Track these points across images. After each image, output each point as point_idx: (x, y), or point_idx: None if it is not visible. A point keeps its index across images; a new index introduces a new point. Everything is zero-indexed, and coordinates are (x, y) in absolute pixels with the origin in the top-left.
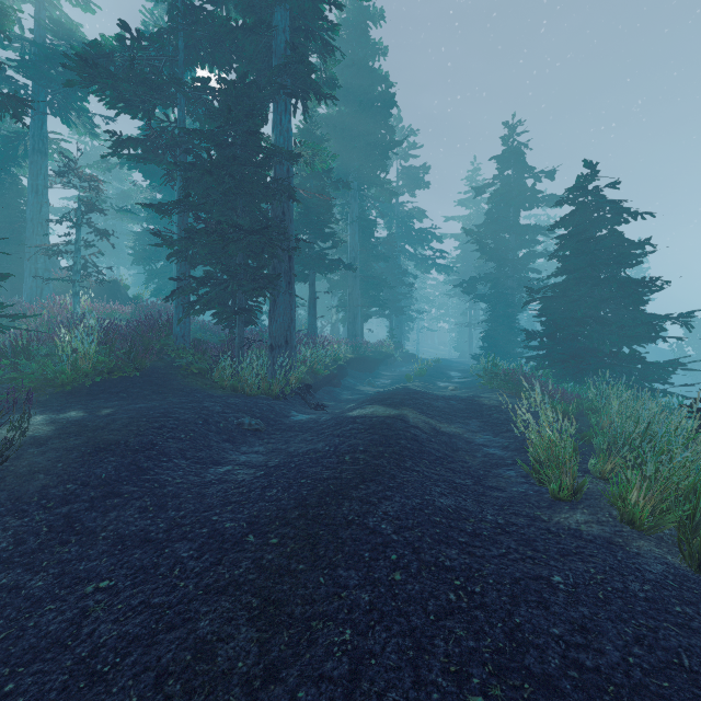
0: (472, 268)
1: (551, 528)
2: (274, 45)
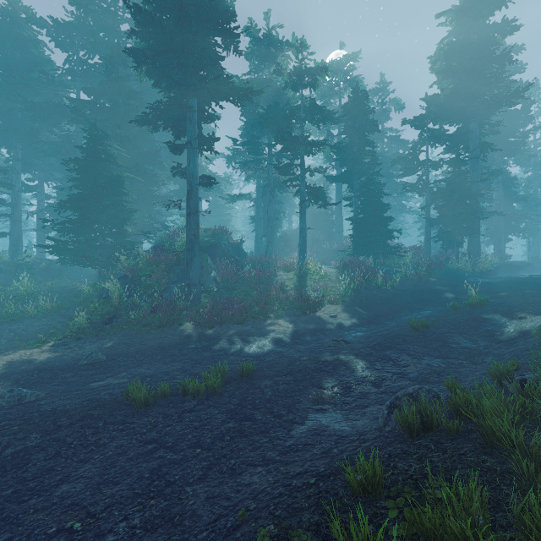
0: None
1: None
2: (470, 136)
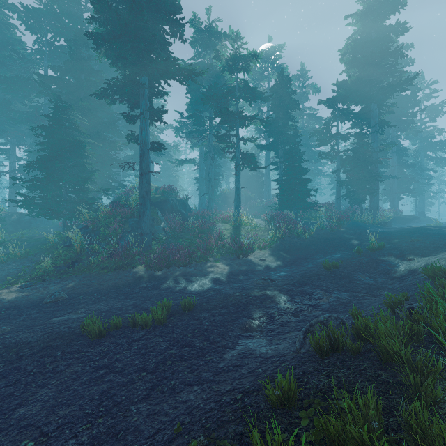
0: None
1: None
2: (371, 114)
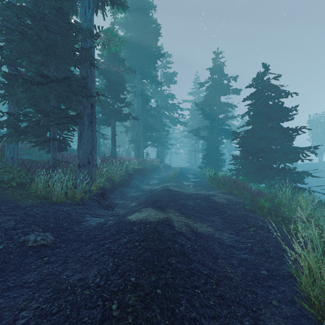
0: (196, 124)
1: None
2: None
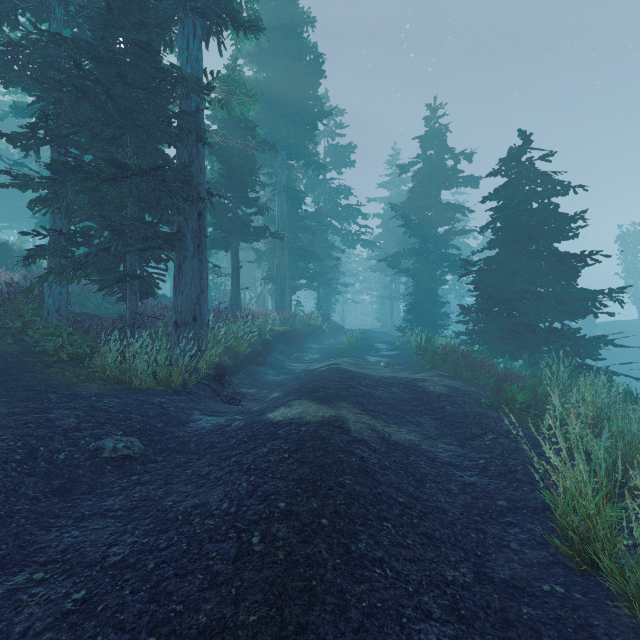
0: (394, 245)
1: None
2: None
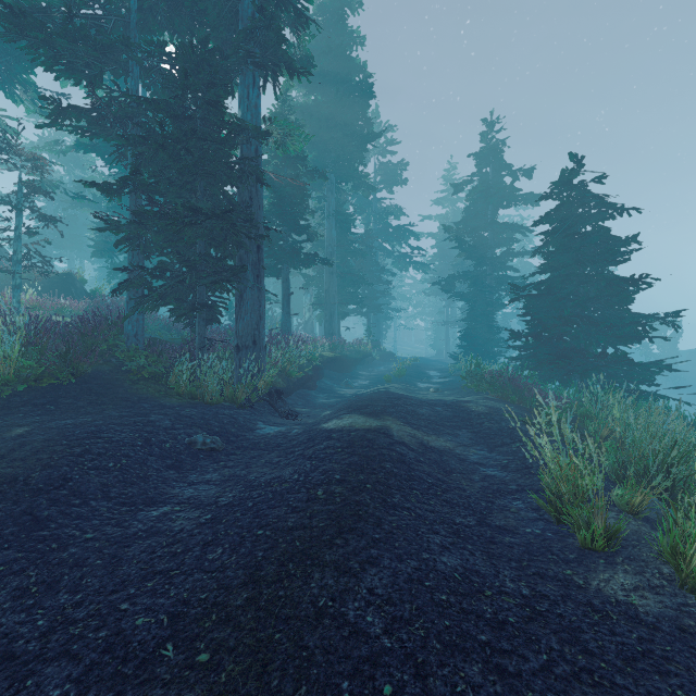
0: (449, 267)
1: (593, 601)
2: (240, 10)
